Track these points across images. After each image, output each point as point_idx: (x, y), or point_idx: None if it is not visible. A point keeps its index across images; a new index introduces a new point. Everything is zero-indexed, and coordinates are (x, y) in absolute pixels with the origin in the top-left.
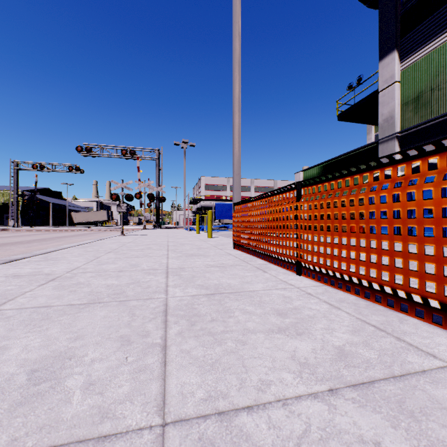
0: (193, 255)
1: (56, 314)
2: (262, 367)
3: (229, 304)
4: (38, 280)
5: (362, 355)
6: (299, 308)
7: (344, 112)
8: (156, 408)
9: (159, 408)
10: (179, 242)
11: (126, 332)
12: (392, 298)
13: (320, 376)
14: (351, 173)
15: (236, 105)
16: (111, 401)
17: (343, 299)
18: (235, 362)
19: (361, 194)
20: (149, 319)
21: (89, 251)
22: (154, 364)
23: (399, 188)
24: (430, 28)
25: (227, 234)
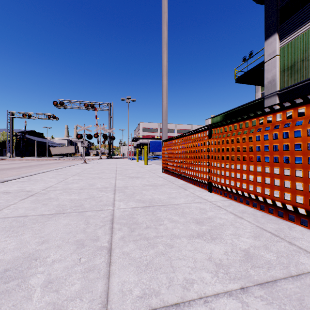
0: (134, 177)
1: (30, 222)
2: (186, 267)
3: (160, 214)
4: (21, 196)
5: (264, 257)
6: (212, 217)
7: (240, 76)
8: (100, 305)
9: (103, 305)
10: (124, 168)
11: (81, 237)
12: (282, 210)
13: (233, 275)
14: (250, 117)
15: (164, 71)
16: (64, 298)
17: (244, 210)
18: (164, 263)
19: (258, 132)
20: (99, 226)
21: (60, 174)
22: (101, 265)
23: (288, 127)
24: (301, 17)
25: (158, 162)
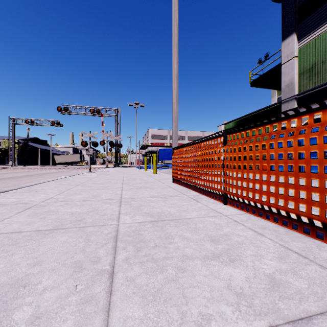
0: (142, 188)
1: (23, 239)
2: (201, 297)
3: (169, 230)
4: (18, 208)
5: (293, 285)
6: (228, 234)
7: (255, 80)
8: None
9: None
10: (132, 177)
11: (80, 258)
12: (308, 226)
13: (258, 309)
14: (271, 121)
15: (174, 73)
16: None
17: (265, 226)
18: (175, 292)
19: (280, 138)
20: (101, 245)
21: (63, 184)
22: (100, 294)
23: (316, 132)
24: (321, 16)
25: (167, 171)
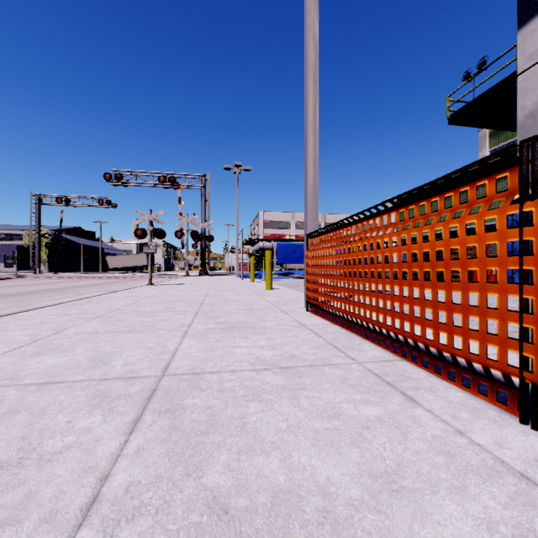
0: (235, 329)
1: None
2: None
3: None
4: None
5: None
6: None
7: (459, 111)
8: None
9: None
10: (222, 297)
11: None
12: None
13: None
14: None
15: (311, 71)
16: None
17: None
18: None
19: None
20: None
21: (66, 315)
22: None
23: None
24: None
25: (292, 283)
